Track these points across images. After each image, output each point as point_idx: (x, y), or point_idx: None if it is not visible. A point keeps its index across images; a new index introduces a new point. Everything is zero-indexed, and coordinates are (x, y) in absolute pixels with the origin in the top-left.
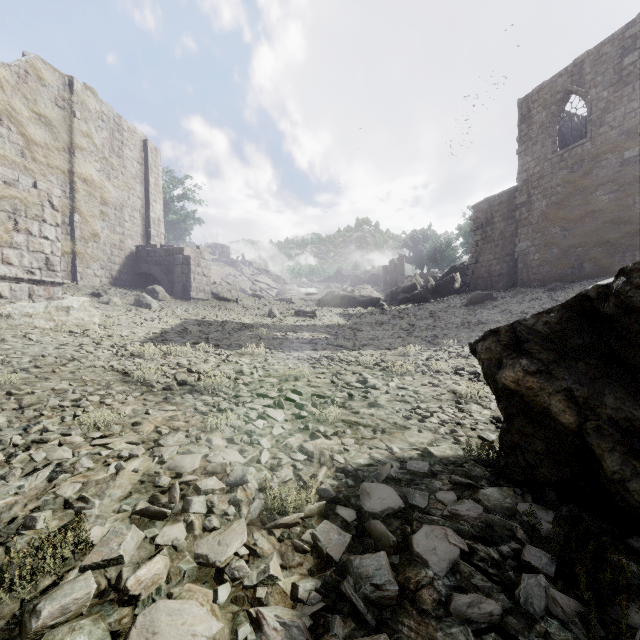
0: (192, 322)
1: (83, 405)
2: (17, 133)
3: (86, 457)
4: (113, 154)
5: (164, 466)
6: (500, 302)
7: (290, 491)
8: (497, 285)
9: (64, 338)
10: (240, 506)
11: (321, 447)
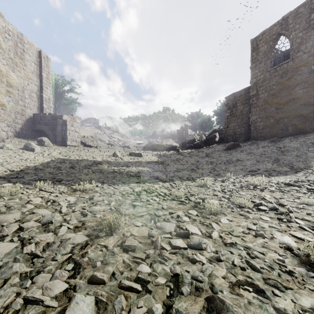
0: (58, 160)
1: None
2: None
3: None
4: (17, 56)
5: None
6: (245, 148)
7: None
8: (238, 139)
9: None
10: None
11: None
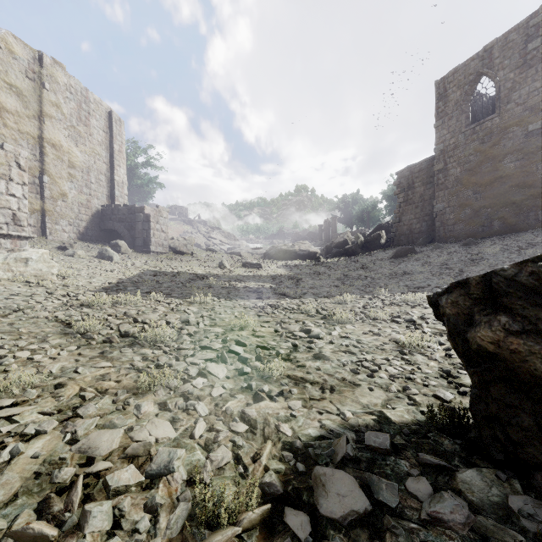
0: (149, 273)
1: (6, 363)
2: None
3: None
4: (80, 123)
5: (74, 447)
6: (422, 255)
7: (226, 482)
8: (417, 241)
9: (18, 288)
10: (159, 513)
11: (265, 412)
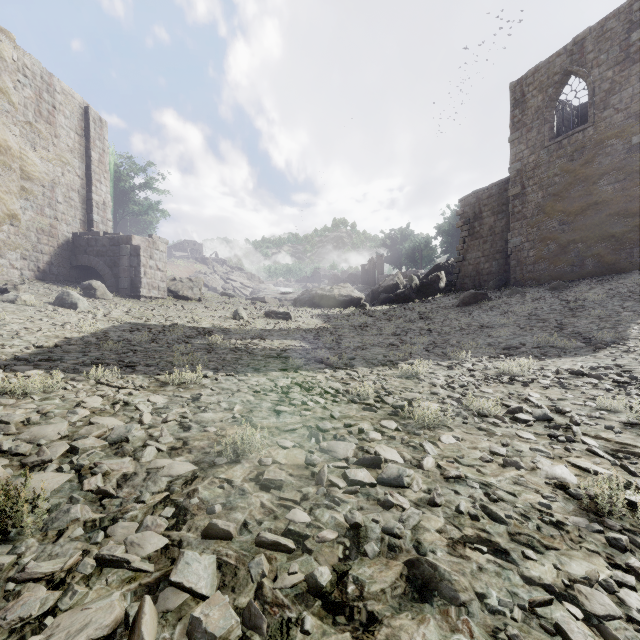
0: (125, 327)
1: None
2: None
3: None
4: (40, 119)
5: None
6: (498, 302)
7: None
8: (486, 284)
9: None
10: None
11: None
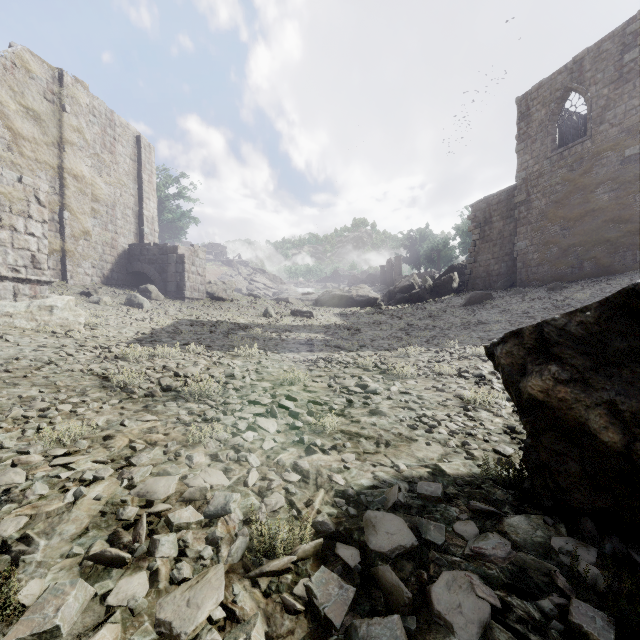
0: (185, 322)
1: (50, 415)
2: (3, 126)
3: (42, 481)
4: (105, 150)
5: (133, 492)
6: (499, 302)
7: (281, 523)
8: (495, 285)
9: (45, 339)
10: (219, 545)
11: (318, 464)
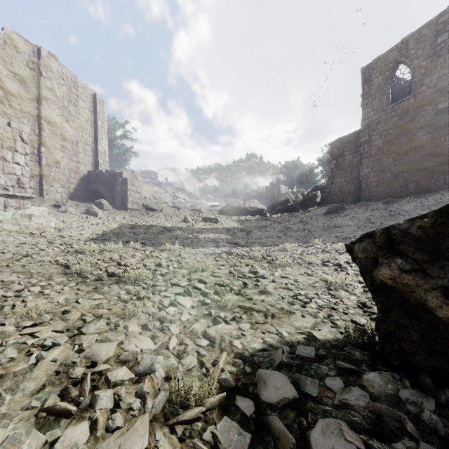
0: (127, 226)
1: (24, 295)
2: None
3: (12, 346)
4: (70, 104)
5: (81, 355)
6: (350, 211)
7: (193, 379)
8: (347, 200)
9: (25, 238)
10: (146, 398)
11: (222, 332)
